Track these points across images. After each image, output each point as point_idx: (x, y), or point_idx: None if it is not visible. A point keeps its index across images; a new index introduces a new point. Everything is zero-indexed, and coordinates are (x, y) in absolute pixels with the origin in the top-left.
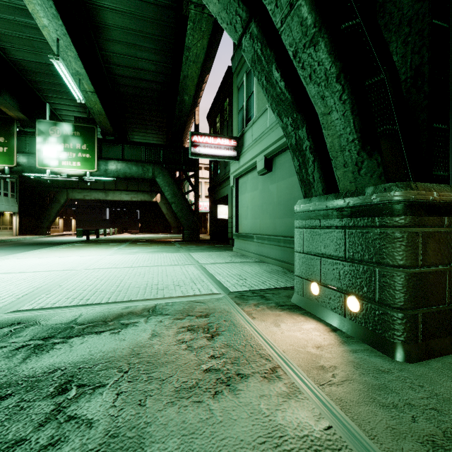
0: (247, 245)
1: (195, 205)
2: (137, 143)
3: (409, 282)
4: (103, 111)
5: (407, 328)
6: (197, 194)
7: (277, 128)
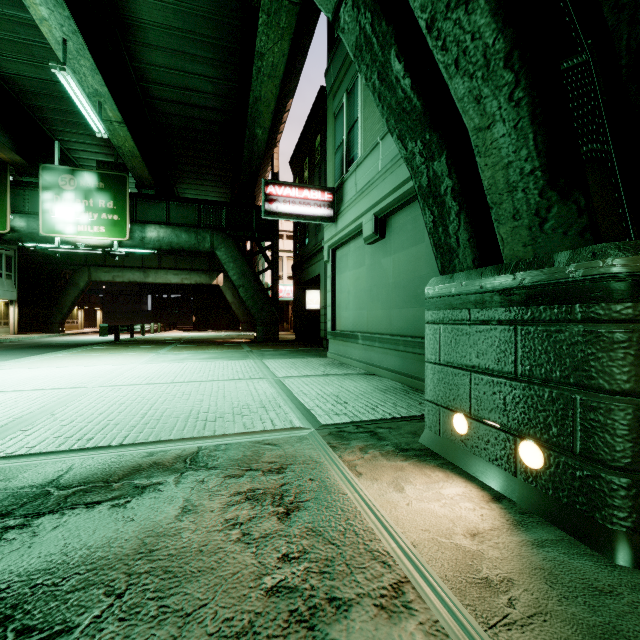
0: (348, 348)
1: (274, 290)
2: (188, 199)
3: None
4: (137, 151)
5: (639, 506)
6: (276, 274)
7: (393, 172)
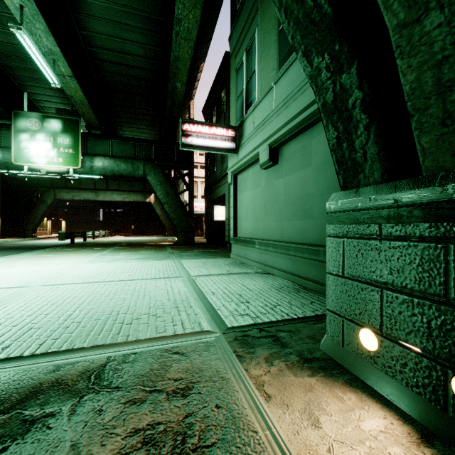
0: (247, 251)
1: (190, 206)
2: (126, 137)
3: None
4: (86, 100)
5: None
6: (192, 194)
7: (285, 109)
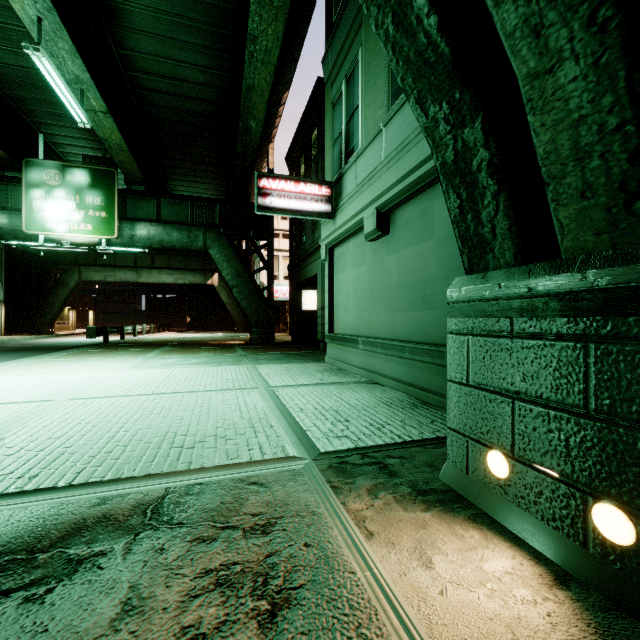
0: (348, 353)
1: (269, 291)
2: (180, 195)
3: None
4: (125, 144)
5: None
6: (271, 274)
7: (398, 161)
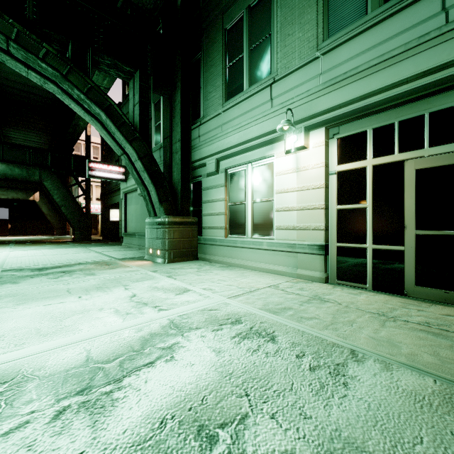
0: (132, 240)
1: (87, 209)
2: (20, 145)
3: (168, 243)
4: None
5: (168, 255)
6: (89, 198)
7: None
